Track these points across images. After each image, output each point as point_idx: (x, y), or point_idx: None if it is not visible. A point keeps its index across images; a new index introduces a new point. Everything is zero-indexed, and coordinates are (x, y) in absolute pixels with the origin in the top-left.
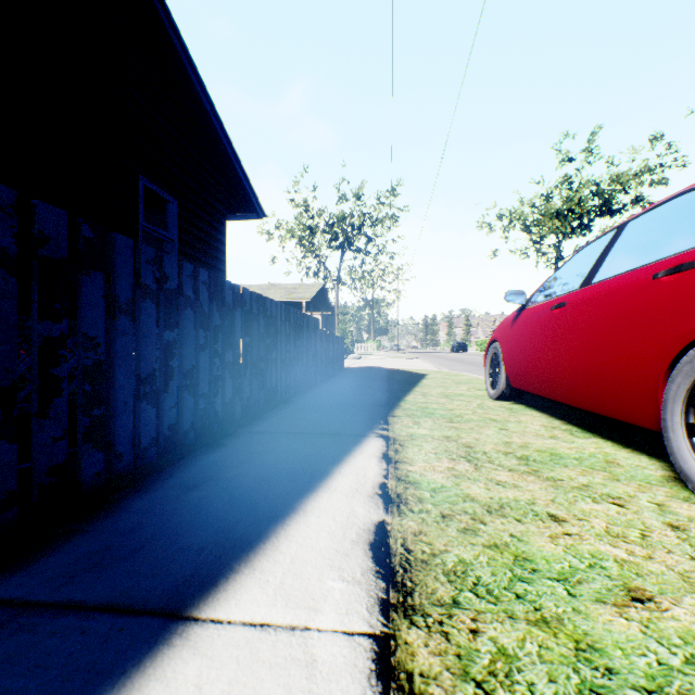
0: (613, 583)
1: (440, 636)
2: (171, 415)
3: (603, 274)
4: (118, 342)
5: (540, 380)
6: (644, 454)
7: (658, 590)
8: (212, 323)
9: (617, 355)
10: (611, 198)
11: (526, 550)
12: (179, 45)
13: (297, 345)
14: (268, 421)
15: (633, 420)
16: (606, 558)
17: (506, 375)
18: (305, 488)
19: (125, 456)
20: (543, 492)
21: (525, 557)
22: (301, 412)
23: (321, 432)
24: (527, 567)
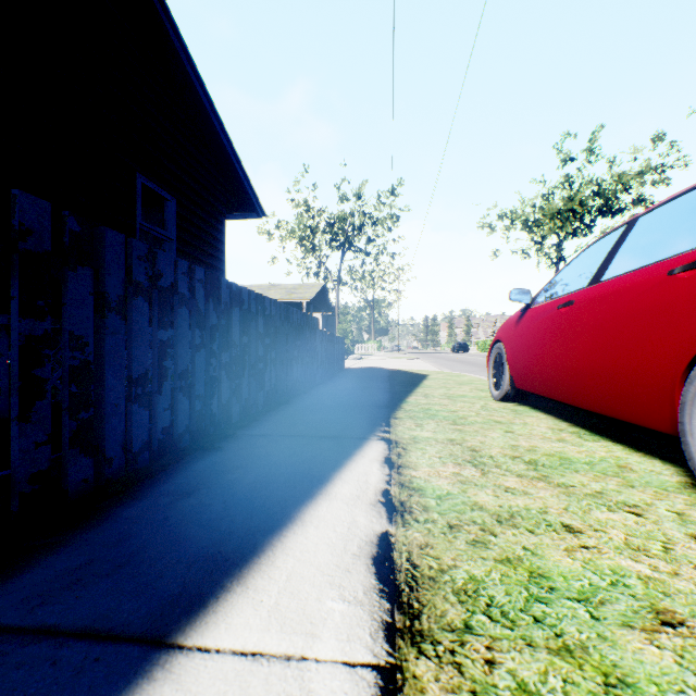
0: (639, 604)
1: (452, 669)
2: (164, 417)
3: (613, 271)
4: (108, 341)
5: (546, 381)
6: (657, 458)
7: (689, 612)
8: (208, 322)
9: (629, 355)
10: (613, 198)
11: (541, 565)
12: (177, 40)
13: (296, 346)
14: (267, 424)
15: (647, 423)
16: (629, 575)
17: (510, 375)
18: (304, 495)
19: (115, 461)
20: (555, 500)
21: (540, 574)
22: (300, 413)
23: (321, 435)
24: (543, 585)
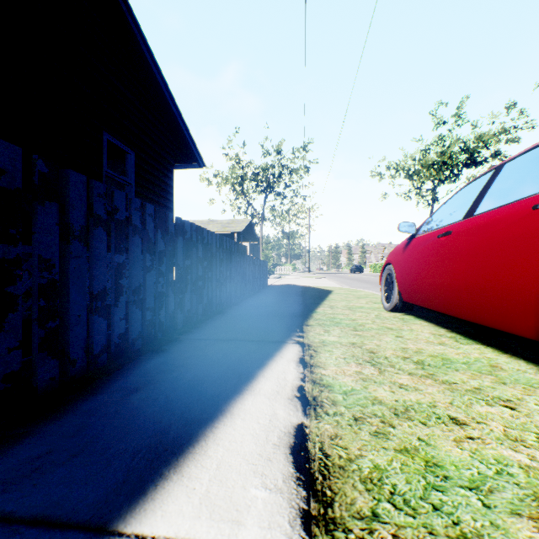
0: (523, 492)
1: None
2: (120, 325)
3: (484, 207)
4: (72, 264)
5: (428, 296)
6: (521, 359)
7: None
8: (157, 248)
9: (499, 275)
10: (476, 152)
11: (435, 454)
12: (135, 27)
13: (229, 267)
14: (205, 330)
15: (514, 331)
16: (511, 464)
17: (399, 291)
18: (233, 390)
19: (78, 362)
20: (441, 395)
21: (435, 463)
22: (232, 321)
23: (248, 339)
24: (438, 474)
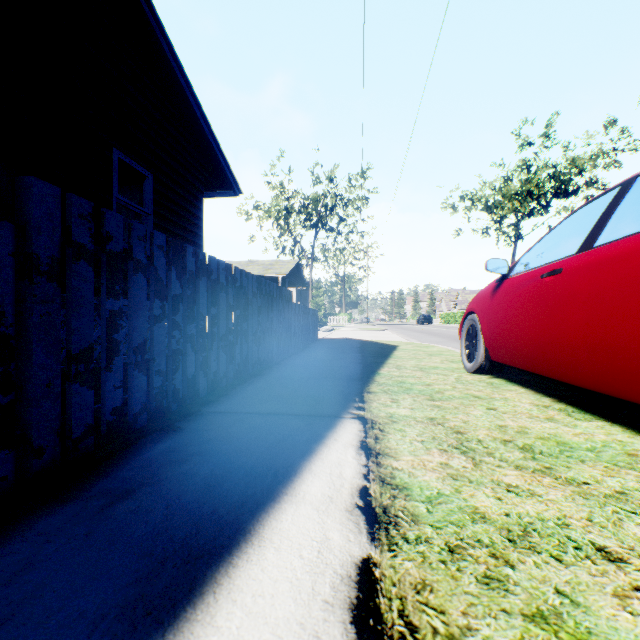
0: None
1: None
2: (115, 397)
3: (609, 235)
4: (36, 311)
5: (528, 354)
6: None
7: None
8: (170, 291)
9: (639, 327)
10: (567, 180)
11: (592, 627)
12: (153, 19)
13: (269, 317)
14: (235, 399)
15: None
16: None
17: (485, 348)
18: (266, 495)
19: (47, 451)
20: (572, 504)
21: None
22: (271, 387)
23: (291, 412)
24: None
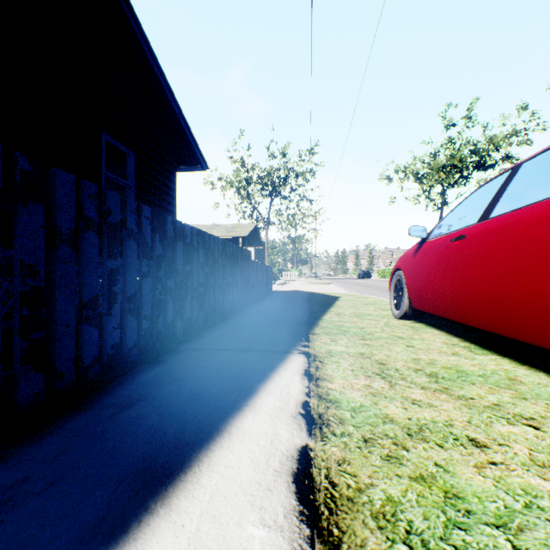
0: None
1: None
2: (114, 335)
3: (500, 209)
4: (59, 270)
5: (440, 303)
6: (541, 371)
7: None
8: (155, 253)
9: (518, 282)
10: (486, 155)
11: (454, 483)
12: (136, 24)
13: (232, 273)
14: (205, 339)
15: (534, 341)
16: (541, 495)
17: (409, 298)
18: (232, 407)
19: (66, 375)
20: (458, 412)
21: (455, 494)
22: (234, 330)
23: (251, 349)
24: (460, 507)
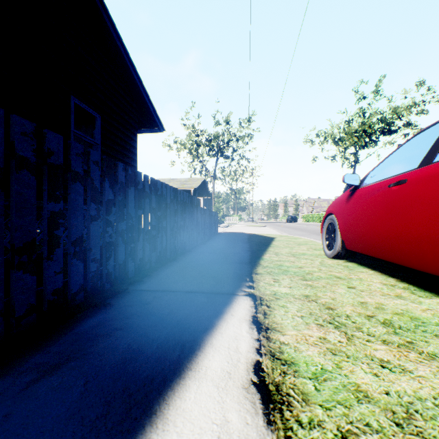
0: None
1: None
2: (55, 280)
3: None
4: None
5: (377, 245)
6: None
7: None
8: (104, 197)
9: None
10: (391, 122)
11: None
12: (100, 3)
13: (183, 217)
14: (155, 279)
15: None
16: None
17: (342, 240)
18: (172, 371)
19: None
20: None
21: None
22: (183, 269)
23: (197, 290)
24: None
